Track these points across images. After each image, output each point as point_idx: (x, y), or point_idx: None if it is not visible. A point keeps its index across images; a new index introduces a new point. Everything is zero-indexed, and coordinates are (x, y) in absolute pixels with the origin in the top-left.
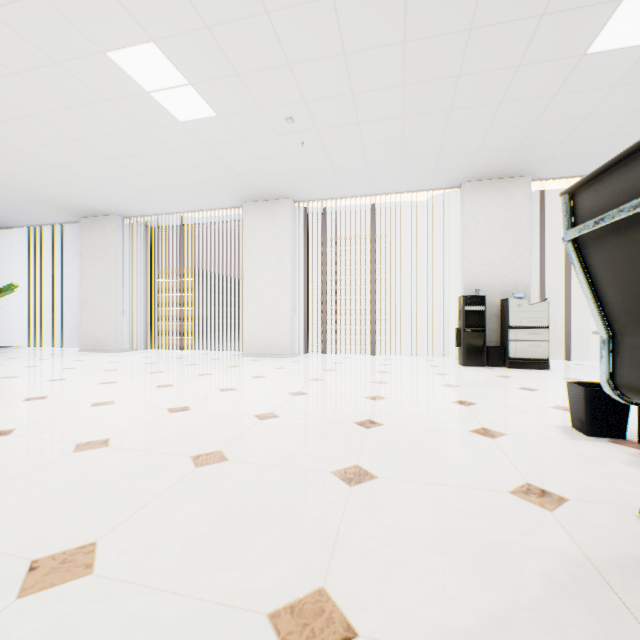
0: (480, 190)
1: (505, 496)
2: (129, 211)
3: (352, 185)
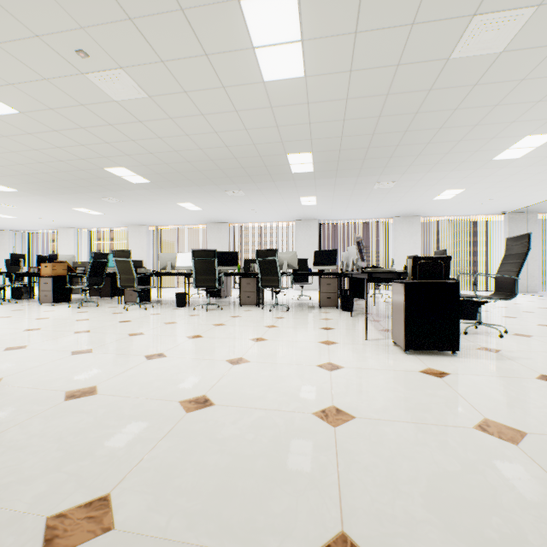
0: (133, 229)
1: None
2: (14, 229)
3: (90, 226)
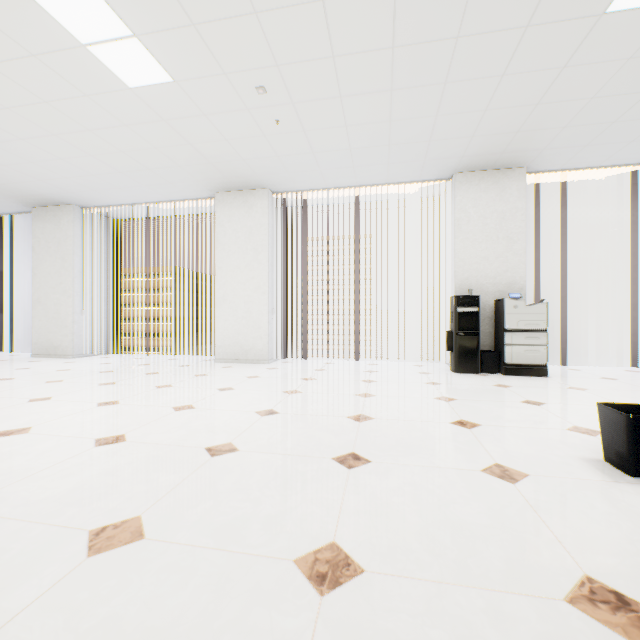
0: (473, 182)
1: (564, 611)
2: (87, 200)
3: (335, 174)
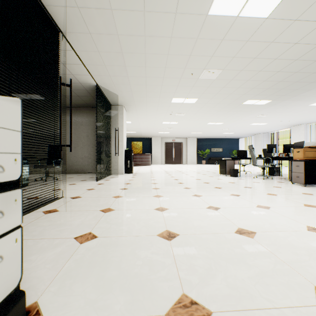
0: None
1: None
2: (263, 132)
3: None
